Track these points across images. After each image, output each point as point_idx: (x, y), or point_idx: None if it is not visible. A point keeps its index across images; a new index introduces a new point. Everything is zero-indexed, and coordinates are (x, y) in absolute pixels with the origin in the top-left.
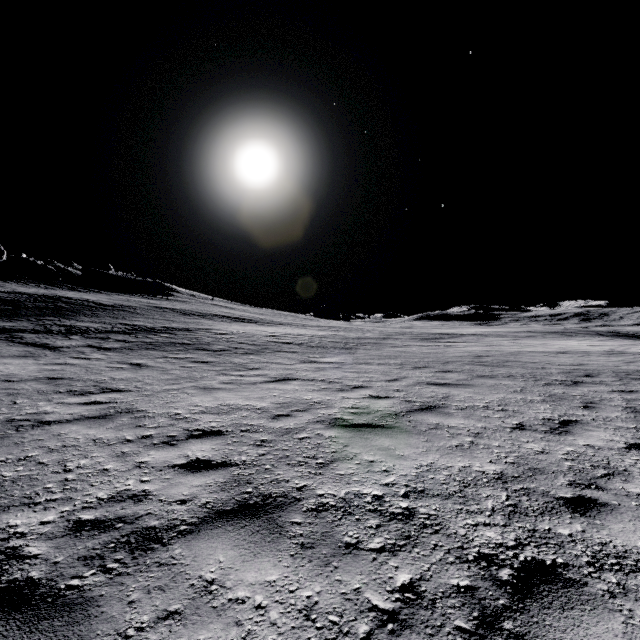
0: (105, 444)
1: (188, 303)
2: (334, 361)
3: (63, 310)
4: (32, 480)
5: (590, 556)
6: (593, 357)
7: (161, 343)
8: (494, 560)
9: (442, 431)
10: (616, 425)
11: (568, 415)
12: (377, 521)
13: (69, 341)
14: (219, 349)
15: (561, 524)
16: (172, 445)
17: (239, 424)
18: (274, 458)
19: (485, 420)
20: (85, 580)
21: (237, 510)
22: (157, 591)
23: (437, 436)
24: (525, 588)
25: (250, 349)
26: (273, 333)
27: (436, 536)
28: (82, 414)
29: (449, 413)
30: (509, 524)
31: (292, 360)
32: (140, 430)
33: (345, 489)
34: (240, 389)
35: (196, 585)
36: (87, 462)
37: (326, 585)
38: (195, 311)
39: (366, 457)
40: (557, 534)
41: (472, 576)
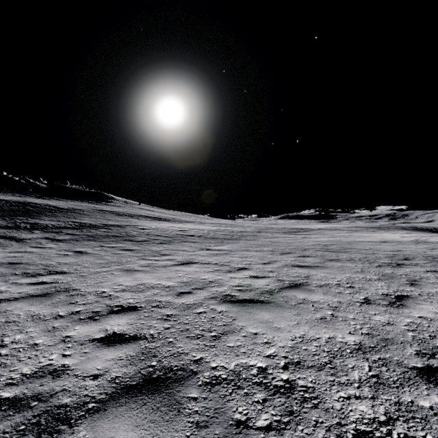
0: (40, 320)
1: (122, 207)
2: (224, 249)
3: (30, 212)
4: None
5: None
6: (406, 245)
7: (99, 236)
8: None
9: (308, 305)
10: (437, 299)
11: (400, 291)
12: (263, 395)
13: (31, 234)
14: (141, 240)
15: (420, 396)
16: (95, 320)
17: (151, 300)
18: (176, 331)
19: (339, 295)
20: None
21: (141, 385)
22: None
23: (305, 310)
24: None
25: (164, 240)
26: (181, 228)
27: (316, 411)
28: (28, 293)
29: (311, 290)
30: (376, 396)
31: (194, 248)
32: (72, 306)
33: (234, 361)
34: (154, 271)
35: None
36: (21, 337)
37: None
38: (126, 213)
39: (250, 330)
40: (420, 407)
41: None
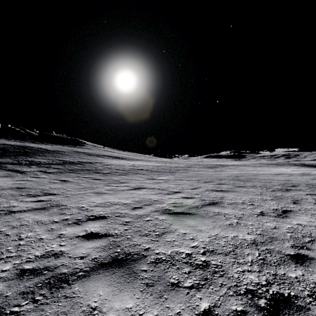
0: (43, 224)
1: (91, 149)
2: (164, 178)
3: (28, 153)
4: (0, 245)
5: (309, 291)
6: (294, 176)
7: (77, 169)
8: (255, 293)
9: (221, 216)
10: (311, 213)
11: (286, 207)
12: (188, 269)
13: (30, 168)
14: (106, 172)
15: (290, 270)
16: (78, 224)
17: (114, 212)
18: (132, 231)
19: (243, 210)
20: (21, 308)
21: (111, 262)
22: (62, 315)
23: (218, 219)
24: (275, 312)
25: (122, 172)
26: (133, 164)
27: (222, 278)
28: (32, 207)
29: (224, 206)
30: (261, 271)
31: (143, 178)
32: (62, 216)
33: (170, 250)
34: (116, 193)
35: (85, 311)
36: (32, 234)
37: (160, 310)
38: (95, 153)
39: (181, 231)
40: (289, 277)
41: (244, 304)
